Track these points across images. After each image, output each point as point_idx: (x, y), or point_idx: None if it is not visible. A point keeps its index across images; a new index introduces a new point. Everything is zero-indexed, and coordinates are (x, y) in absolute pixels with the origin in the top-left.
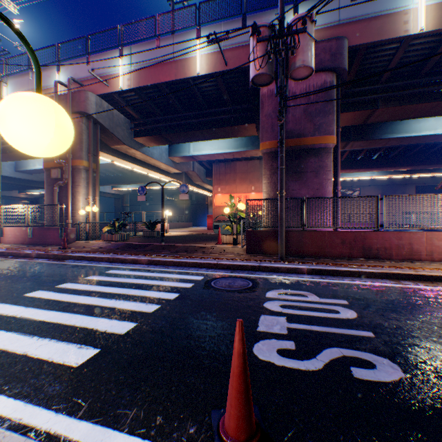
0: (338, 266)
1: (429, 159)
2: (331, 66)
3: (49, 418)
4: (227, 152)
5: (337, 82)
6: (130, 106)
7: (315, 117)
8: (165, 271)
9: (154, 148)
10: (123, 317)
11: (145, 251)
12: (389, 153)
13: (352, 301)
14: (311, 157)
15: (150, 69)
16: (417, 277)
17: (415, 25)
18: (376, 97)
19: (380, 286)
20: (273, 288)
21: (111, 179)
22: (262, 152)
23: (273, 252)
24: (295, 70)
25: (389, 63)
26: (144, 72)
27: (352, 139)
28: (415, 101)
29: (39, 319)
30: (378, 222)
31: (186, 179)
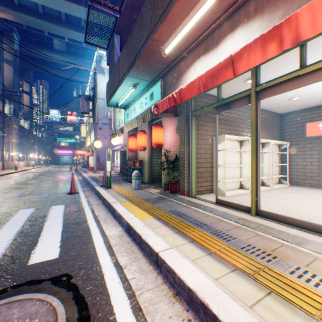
0: None
1: None
2: None
3: (84, 200)
4: None
5: None
6: None
7: None
8: None
9: None
10: (12, 214)
11: None
12: None
13: None
14: None
15: None
16: None
17: None
18: None
19: None
20: None
21: None
22: None
23: None
24: None
25: None
26: None
27: None
28: None
29: (20, 228)
30: None
31: None
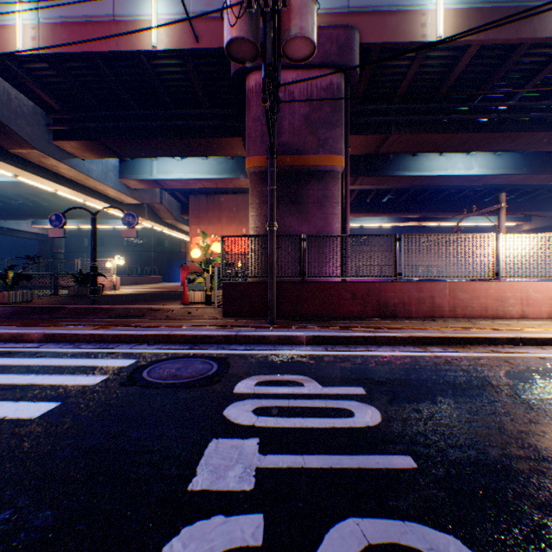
0: (349, 330)
1: (437, 206)
2: (339, 63)
3: None
4: (208, 179)
5: (346, 87)
6: (44, 87)
7: (319, 129)
8: (67, 354)
9: (93, 163)
10: None
11: (53, 318)
12: (400, 197)
13: (371, 387)
14: (314, 182)
15: (74, 27)
16: (446, 341)
17: (433, 30)
18: (389, 119)
19: (405, 356)
20: (250, 373)
21: (29, 210)
22: (249, 172)
23: (262, 313)
24: (290, 41)
25: (405, 78)
26: (63, 30)
27: (362, 174)
28: (430, 131)
29: None
30: (396, 269)
31: (150, 214)
